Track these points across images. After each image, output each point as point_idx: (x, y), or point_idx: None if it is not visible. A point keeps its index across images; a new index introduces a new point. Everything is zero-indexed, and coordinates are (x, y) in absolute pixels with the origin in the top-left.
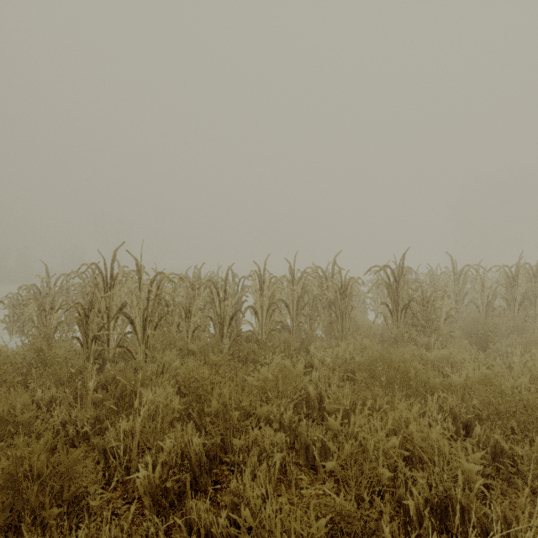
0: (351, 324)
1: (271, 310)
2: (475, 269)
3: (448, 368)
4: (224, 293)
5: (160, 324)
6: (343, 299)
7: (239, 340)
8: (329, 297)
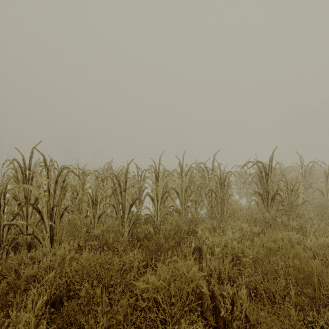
0: (229, 208)
1: (165, 195)
2: (318, 164)
3: (326, 255)
4: (124, 185)
5: (71, 210)
6: (222, 188)
7: (138, 224)
8: (211, 186)
